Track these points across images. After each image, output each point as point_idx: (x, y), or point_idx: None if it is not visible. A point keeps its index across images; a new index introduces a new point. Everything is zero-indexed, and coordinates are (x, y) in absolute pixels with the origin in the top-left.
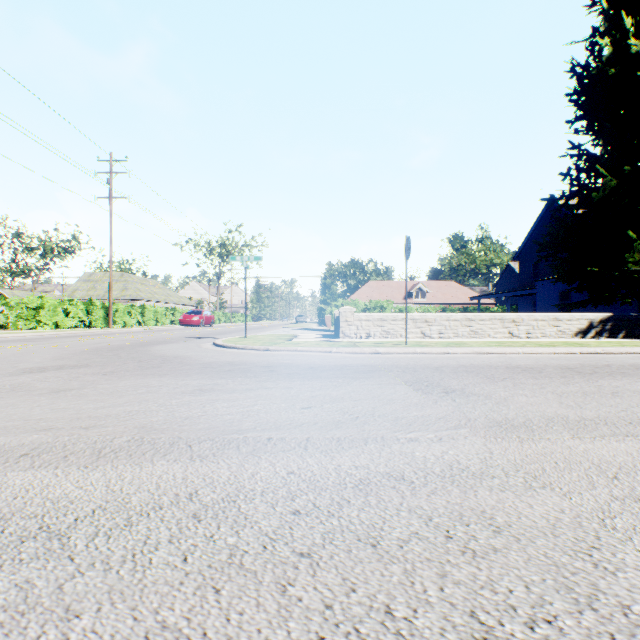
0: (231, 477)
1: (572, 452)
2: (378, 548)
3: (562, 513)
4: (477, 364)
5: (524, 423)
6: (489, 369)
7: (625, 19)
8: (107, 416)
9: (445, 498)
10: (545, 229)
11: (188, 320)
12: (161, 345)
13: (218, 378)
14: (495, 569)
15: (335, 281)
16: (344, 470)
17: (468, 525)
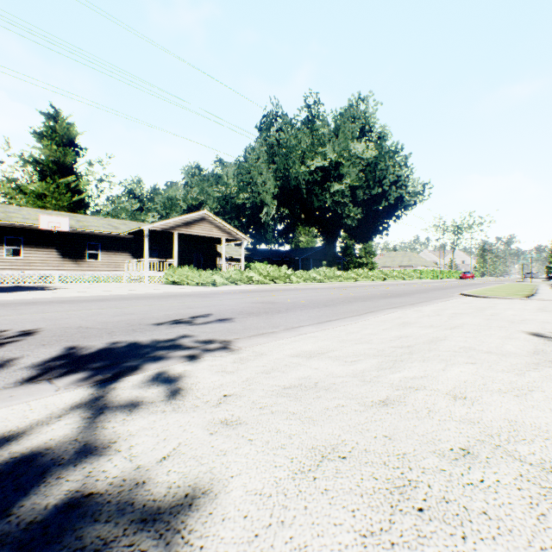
0: None
1: None
2: None
3: None
4: None
5: None
6: None
7: None
8: None
9: None
10: None
11: (464, 276)
12: None
13: None
14: None
15: None
16: None
17: None
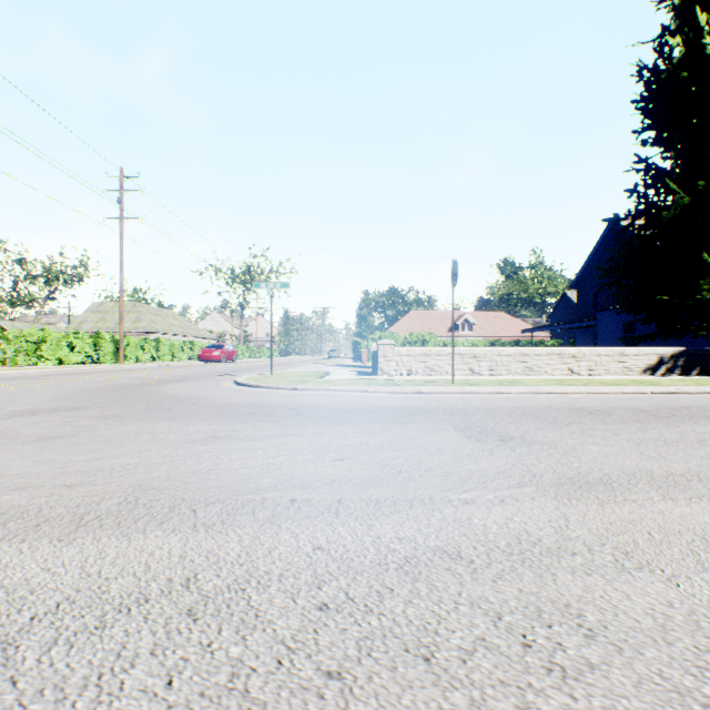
0: (242, 554)
1: (667, 518)
2: (433, 664)
3: (671, 607)
4: (535, 406)
5: (601, 479)
6: (550, 412)
7: (699, 16)
8: (99, 471)
9: (516, 585)
10: (606, 254)
11: (208, 355)
12: (175, 383)
13: (236, 423)
14: (596, 699)
15: (372, 312)
16: (385, 544)
17: (550, 626)
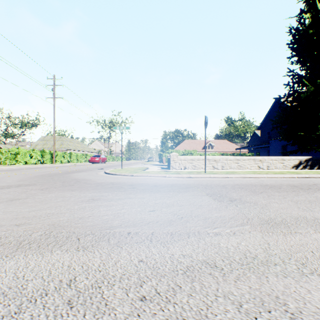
0: (100, 265)
1: (319, 243)
2: None
3: None
4: (244, 183)
5: (282, 221)
6: (251, 186)
7: (318, 4)
8: (34, 217)
9: (247, 284)
10: (274, 114)
11: (93, 160)
12: (77, 173)
13: (104, 192)
14: None
15: (167, 140)
16: (176, 258)
17: (270, 312)
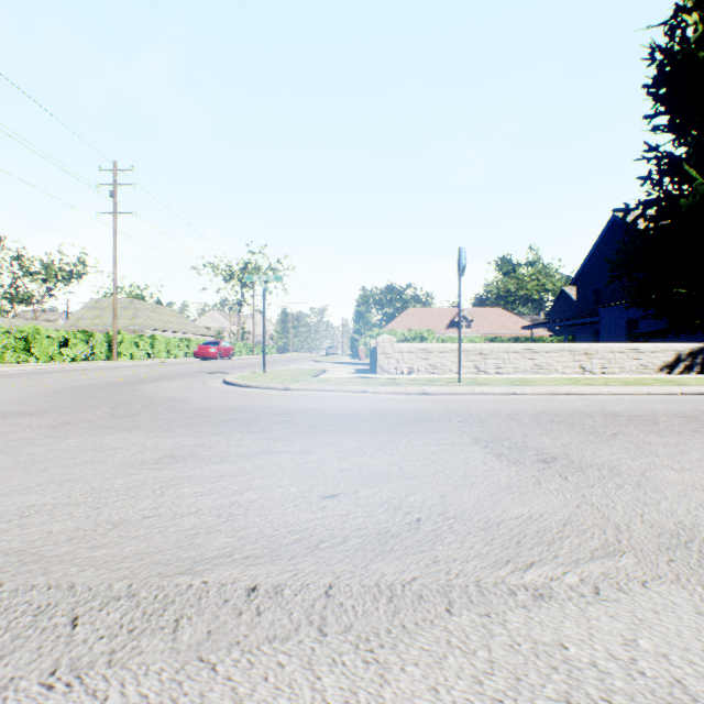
0: None
1: None
2: None
3: None
4: (560, 410)
5: None
6: (582, 418)
7: None
8: None
9: None
10: (608, 249)
11: (204, 352)
12: (159, 382)
13: (208, 434)
14: None
15: (370, 309)
16: None
17: None
